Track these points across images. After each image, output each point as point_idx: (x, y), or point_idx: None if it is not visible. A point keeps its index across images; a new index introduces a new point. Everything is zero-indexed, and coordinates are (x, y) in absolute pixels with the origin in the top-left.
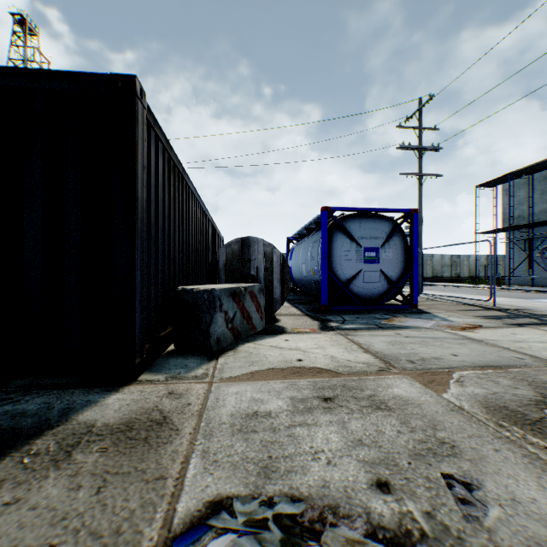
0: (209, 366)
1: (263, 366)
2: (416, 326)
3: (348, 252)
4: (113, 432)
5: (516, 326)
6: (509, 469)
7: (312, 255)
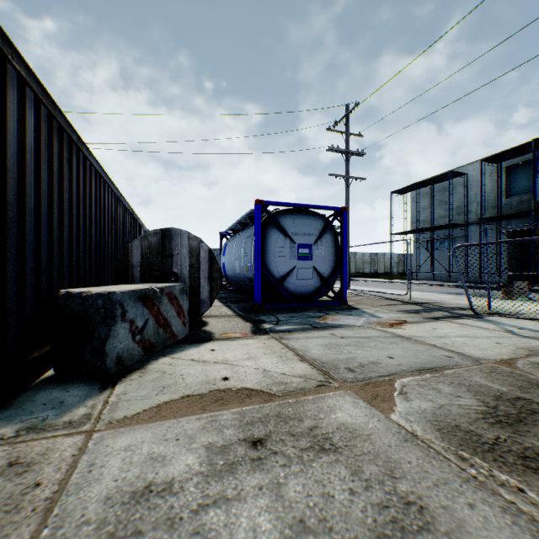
0: (99, 400)
1: (177, 392)
2: (349, 325)
3: (282, 248)
4: None
5: (434, 319)
6: None
7: (245, 251)
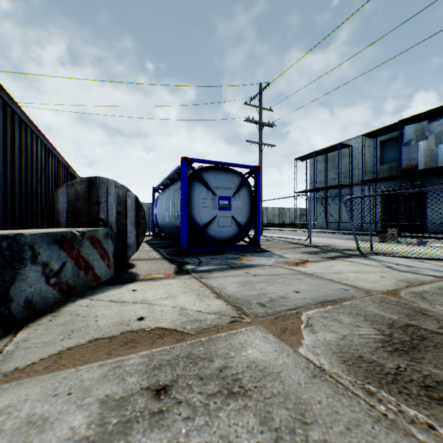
0: None
1: (85, 336)
2: (261, 264)
3: (205, 200)
4: None
5: (330, 259)
6: None
7: (173, 203)
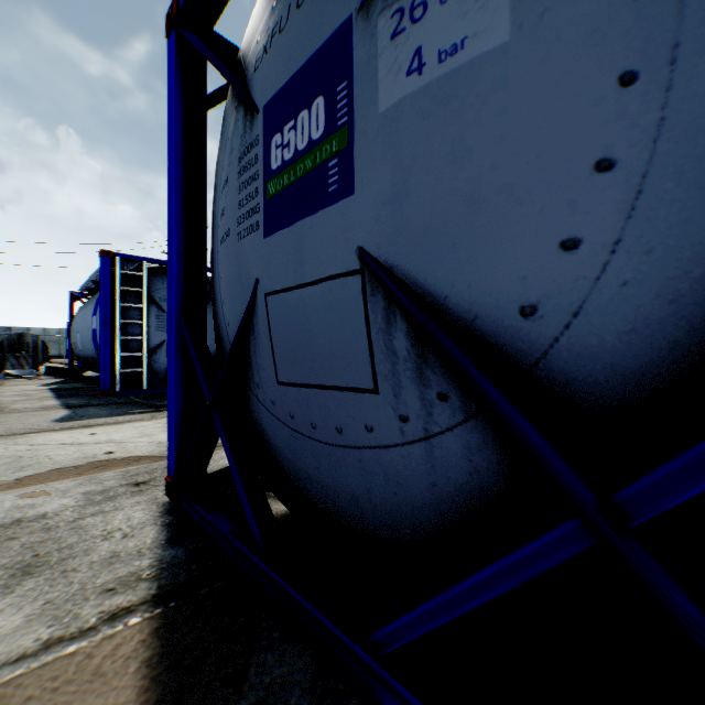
0: None
1: None
2: None
3: None
4: None
5: None
6: None
7: None
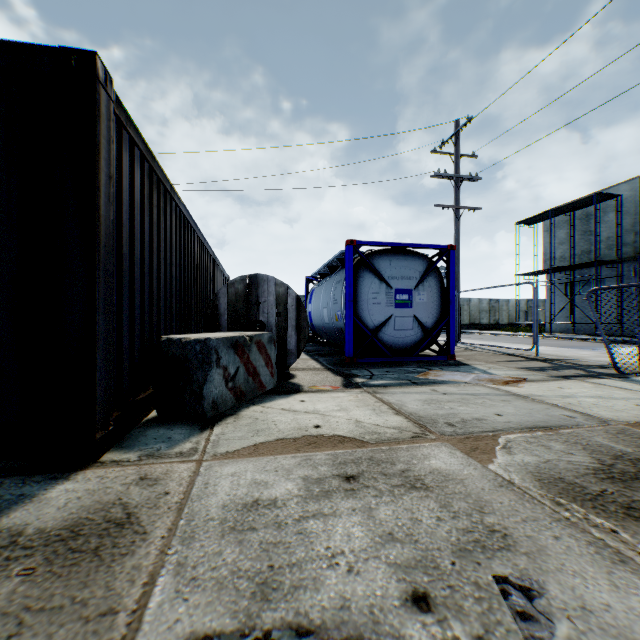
0: (201, 438)
1: (271, 435)
2: (454, 381)
3: (376, 294)
4: (49, 541)
5: (563, 378)
6: (574, 564)
7: (335, 298)
